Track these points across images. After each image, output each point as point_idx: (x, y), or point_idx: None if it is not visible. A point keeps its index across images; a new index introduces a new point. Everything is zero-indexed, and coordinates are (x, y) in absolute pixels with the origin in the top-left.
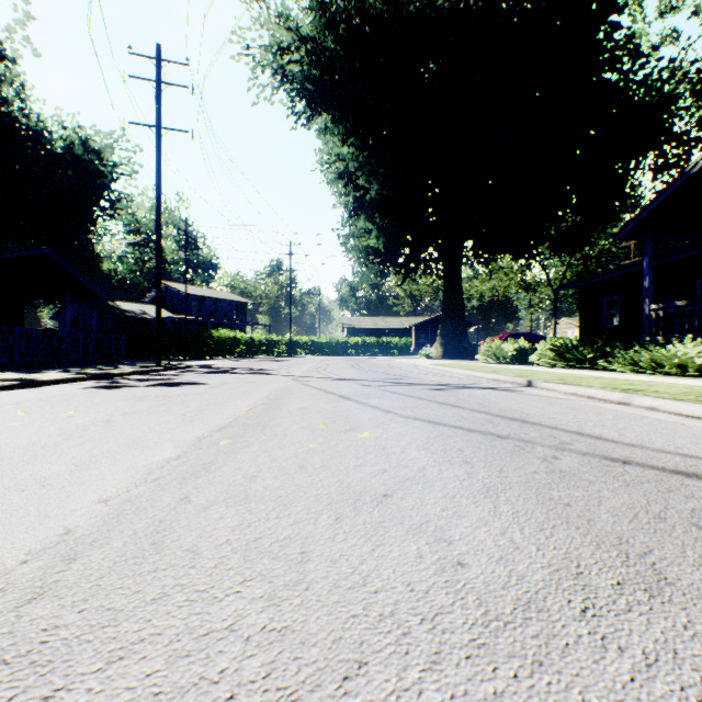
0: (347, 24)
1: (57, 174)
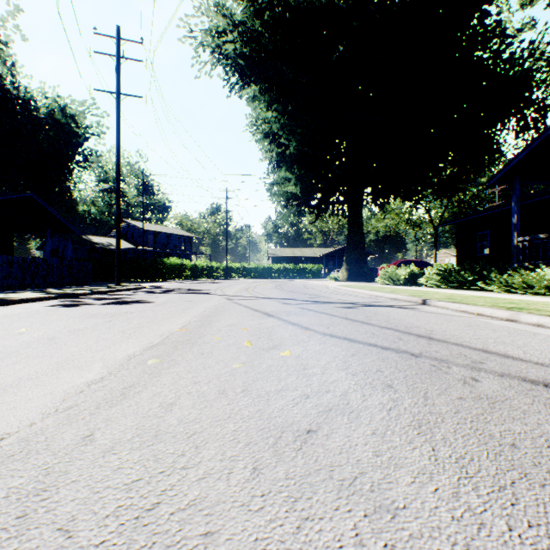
0: (271, 12)
1: (41, 135)
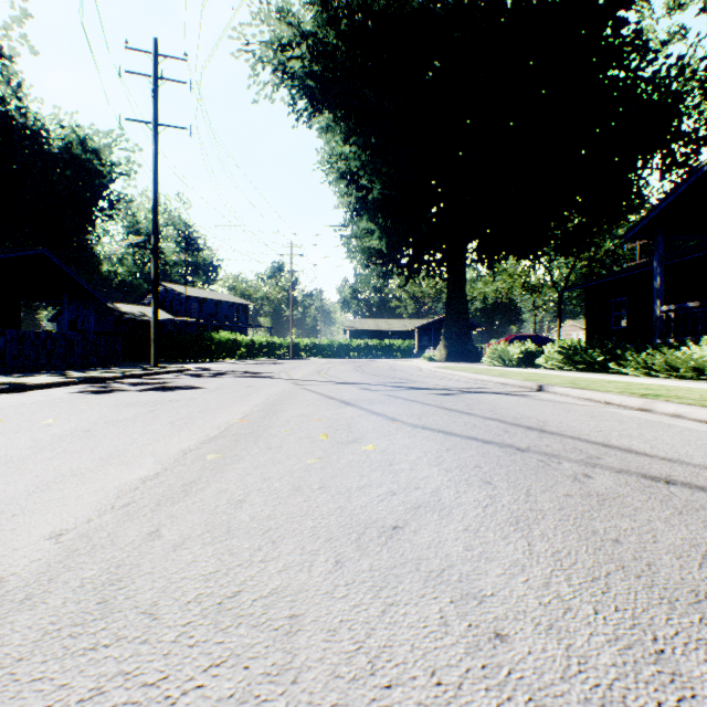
0: (349, 20)
1: (55, 174)
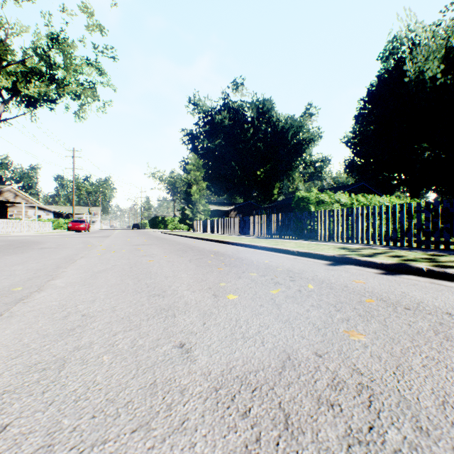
0: None
1: None
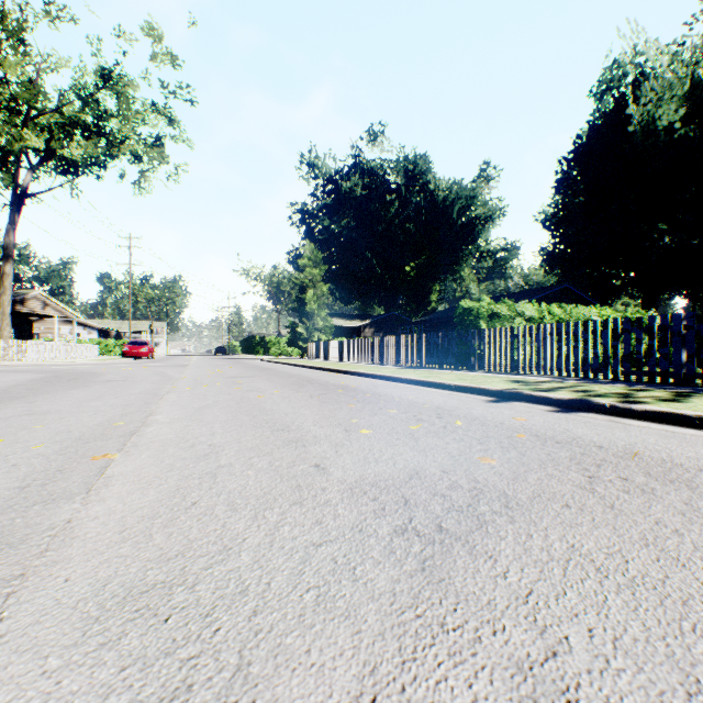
0: None
1: None
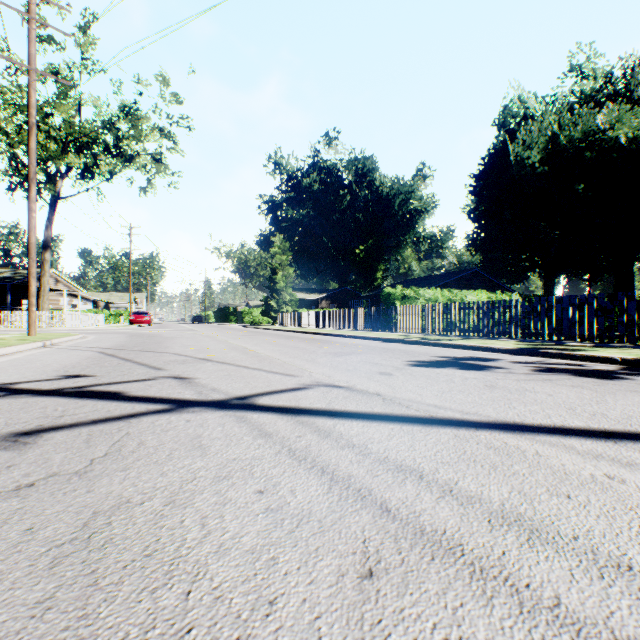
0: None
1: None
